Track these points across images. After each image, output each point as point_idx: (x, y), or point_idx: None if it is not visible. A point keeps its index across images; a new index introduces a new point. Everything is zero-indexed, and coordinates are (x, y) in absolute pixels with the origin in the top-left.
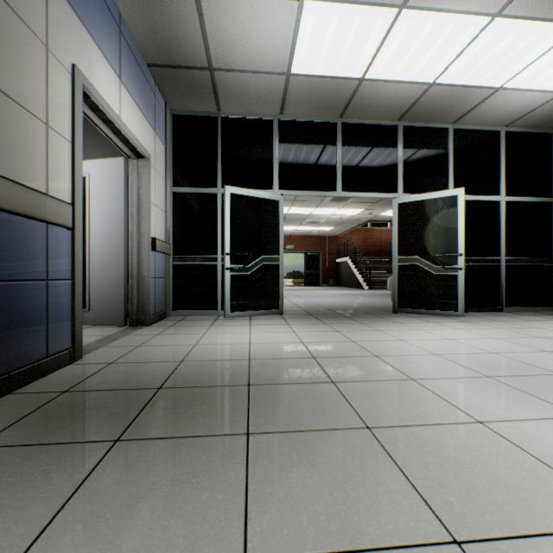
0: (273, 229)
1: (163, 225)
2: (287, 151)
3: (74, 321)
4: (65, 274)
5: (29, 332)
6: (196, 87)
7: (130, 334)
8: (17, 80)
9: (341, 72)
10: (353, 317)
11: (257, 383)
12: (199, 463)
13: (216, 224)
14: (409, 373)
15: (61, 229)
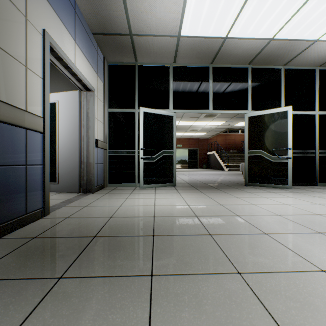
0: (169, 133)
1: (103, 131)
2: (178, 85)
3: (44, 191)
4: (38, 161)
5: (14, 198)
6: (122, 47)
7: (82, 198)
8: (5, 37)
9: (212, 33)
10: (220, 188)
11: (158, 234)
12: (115, 300)
13: (134, 131)
14: (263, 229)
15: (36, 133)
